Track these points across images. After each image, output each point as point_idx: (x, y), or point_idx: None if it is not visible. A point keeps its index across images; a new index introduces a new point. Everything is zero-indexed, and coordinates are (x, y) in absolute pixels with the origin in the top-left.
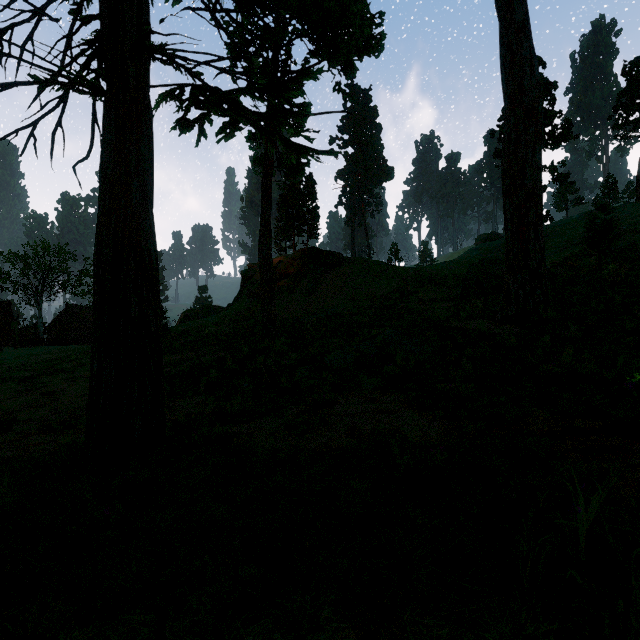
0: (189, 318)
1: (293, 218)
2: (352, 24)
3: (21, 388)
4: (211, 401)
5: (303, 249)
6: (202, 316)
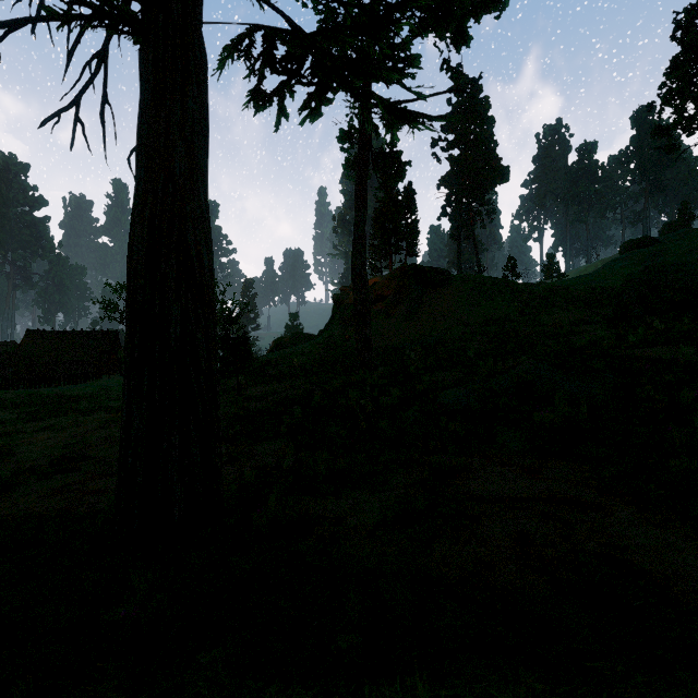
0: (279, 347)
1: (390, 234)
2: None
3: (109, 418)
4: (291, 451)
5: (402, 267)
6: (292, 344)
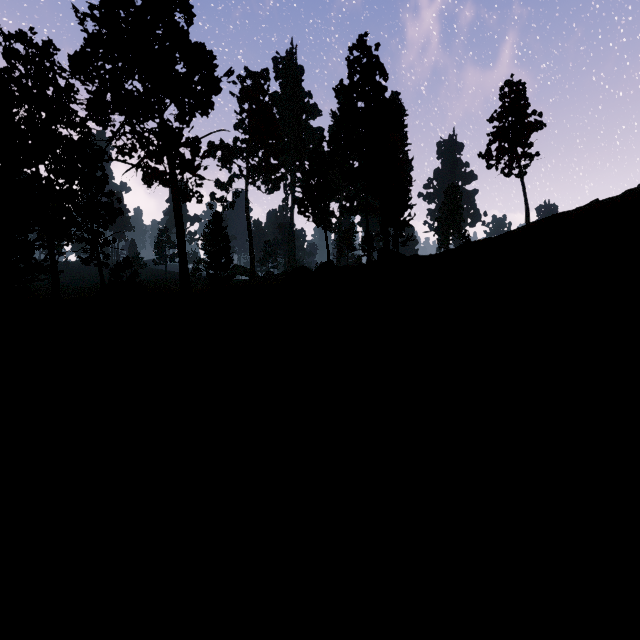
0: None
1: None
2: None
3: None
4: None
5: None
6: None
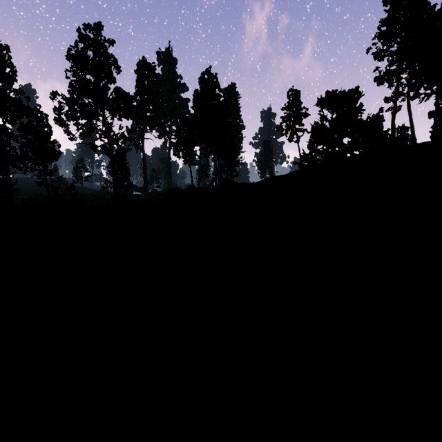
0: None
1: None
2: None
3: None
4: None
5: None
6: None
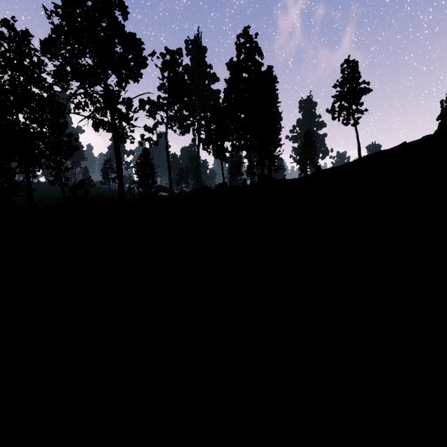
0: None
1: None
2: None
3: None
4: None
5: None
6: None
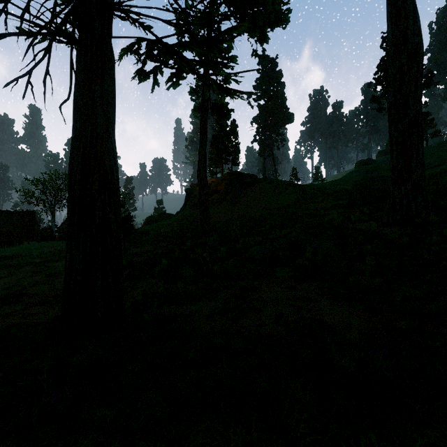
0: (150, 222)
1: (221, 151)
2: (266, 2)
3: (35, 270)
4: (161, 284)
5: (229, 173)
6: (159, 220)
